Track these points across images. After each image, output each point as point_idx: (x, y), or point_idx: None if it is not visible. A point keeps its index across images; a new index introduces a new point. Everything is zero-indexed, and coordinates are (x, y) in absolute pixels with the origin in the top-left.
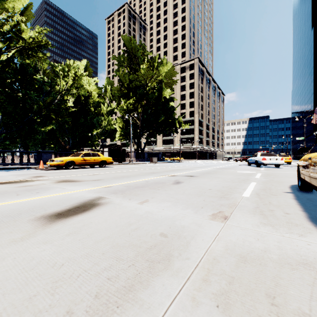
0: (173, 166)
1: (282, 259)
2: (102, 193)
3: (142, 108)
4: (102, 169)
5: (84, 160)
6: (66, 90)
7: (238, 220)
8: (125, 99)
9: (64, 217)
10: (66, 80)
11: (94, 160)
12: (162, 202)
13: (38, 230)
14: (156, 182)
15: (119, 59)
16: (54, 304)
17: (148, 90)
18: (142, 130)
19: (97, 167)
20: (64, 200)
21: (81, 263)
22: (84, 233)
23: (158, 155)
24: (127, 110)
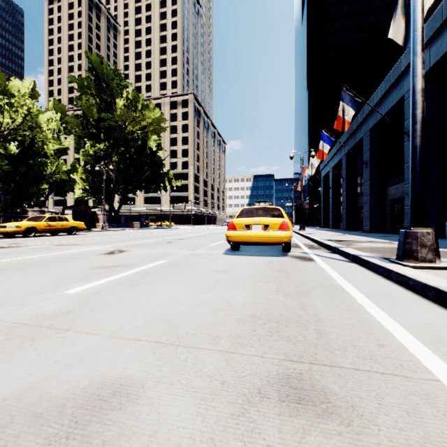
0: (162, 232)
1: (204, 254)
2: (118, 248)
3: (118, 156)
4: (76, 236)
5: (49, 226)
6: (9, 129)
7: (199, 250)
8: (92, 142)
9: (114, 254)
10: (11, 115)
11: (62, 225)
12: (163, 249)
13: (110, 256)
14: (153, 242)
15: (82, 83)
16: (144, 259)
17: (127, 135)
18: (117, 184)
19: (62, 234)
20: (98, 251)
21: (142, 257)
22: (133, 255)
23: (140, 219)
24: (96, 156)
